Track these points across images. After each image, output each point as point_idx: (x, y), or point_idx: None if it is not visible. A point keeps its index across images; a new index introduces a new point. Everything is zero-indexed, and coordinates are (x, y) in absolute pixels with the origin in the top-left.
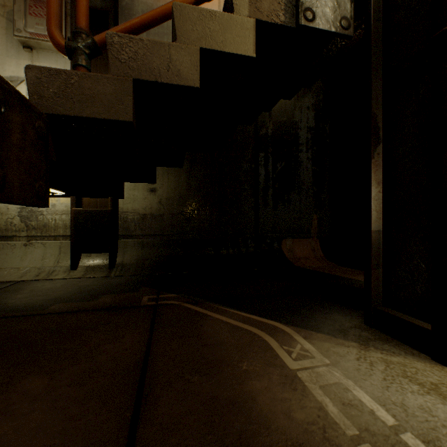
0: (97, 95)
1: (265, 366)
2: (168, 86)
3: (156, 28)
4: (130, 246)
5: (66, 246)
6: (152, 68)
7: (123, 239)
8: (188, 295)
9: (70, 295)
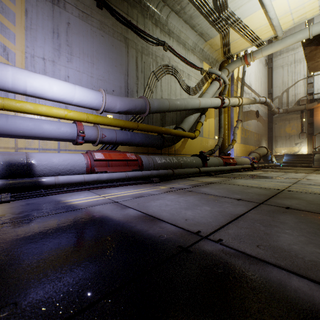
0: (316, 152)
1: None
2: None
3: None
4: (316, 163)
5: None
6: None
7: (314, 162)
8: None
9: None
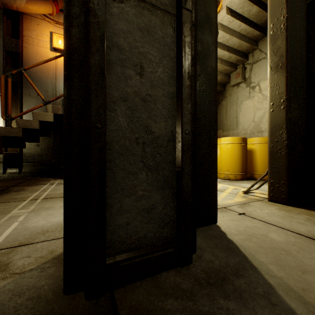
0: (14, 131)
1: (46, 181)
2: (31, 128)
3: (40, 86)
4: (28, 165)
5: (0, 166)
6: (27, 125)
7: (25, 163)
8: (43, 177)
9: (5, 178)
